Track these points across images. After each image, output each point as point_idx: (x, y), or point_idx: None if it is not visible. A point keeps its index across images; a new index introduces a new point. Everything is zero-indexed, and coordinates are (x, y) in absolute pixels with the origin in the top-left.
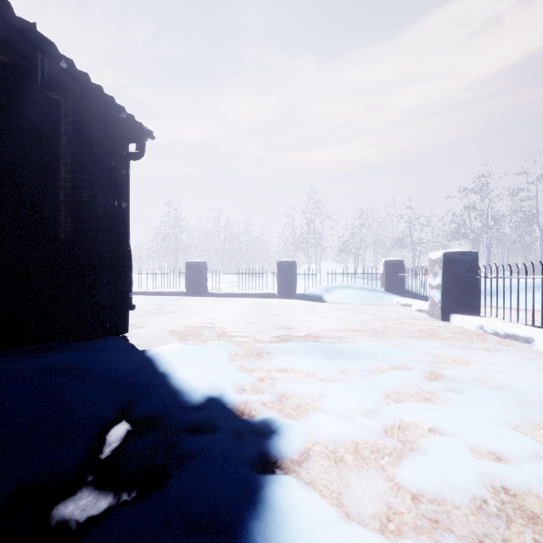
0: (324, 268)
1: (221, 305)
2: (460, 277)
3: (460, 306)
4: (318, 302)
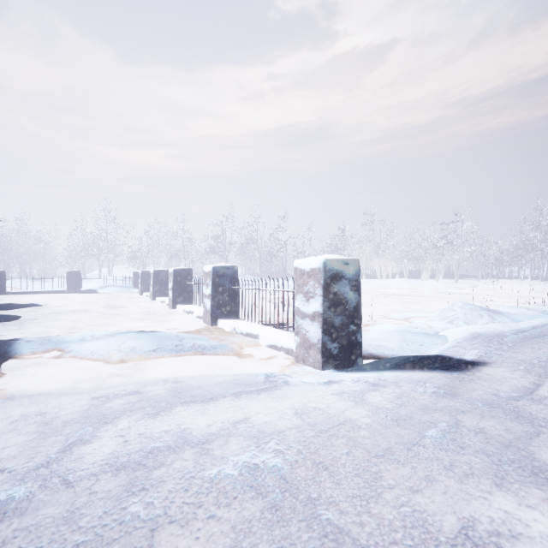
0: (120, 272)
1: (27, 297)
2: (147, 280)
3: (147, 290)
4: (94, 293)
